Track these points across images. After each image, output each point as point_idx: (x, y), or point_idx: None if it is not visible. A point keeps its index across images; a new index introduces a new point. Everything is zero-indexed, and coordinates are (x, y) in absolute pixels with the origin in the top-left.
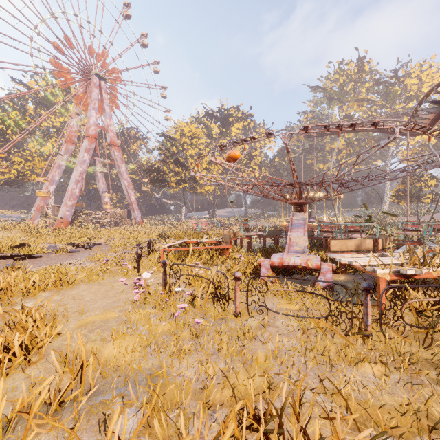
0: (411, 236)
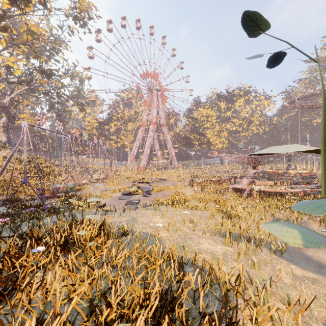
0: None
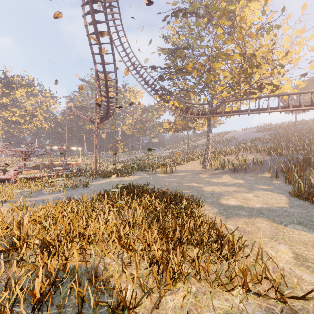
0: (97, 167)
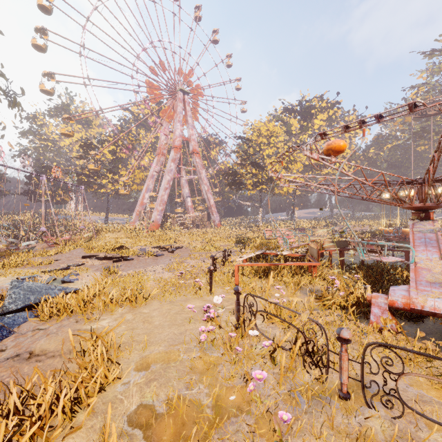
0: None
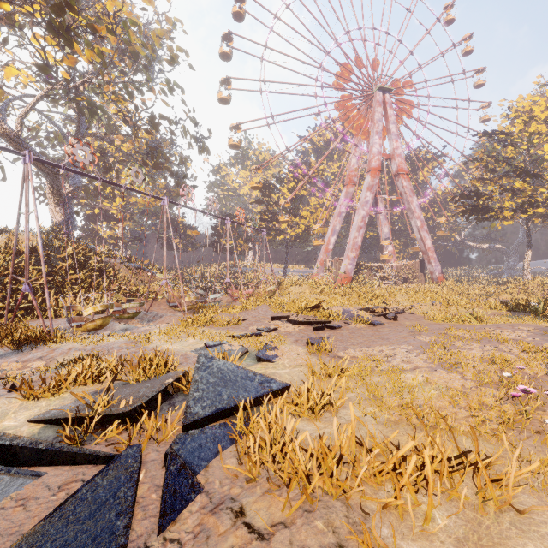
0: None
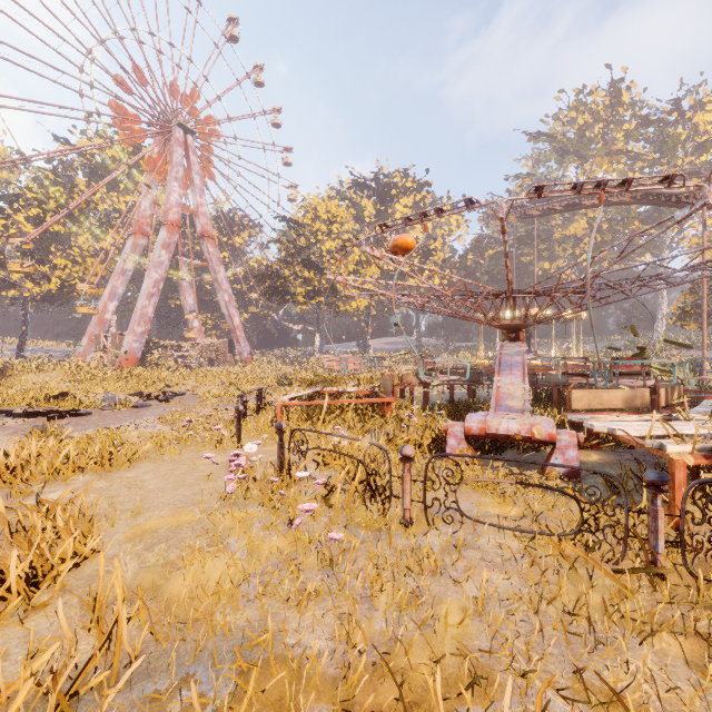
0: (709, 383)
